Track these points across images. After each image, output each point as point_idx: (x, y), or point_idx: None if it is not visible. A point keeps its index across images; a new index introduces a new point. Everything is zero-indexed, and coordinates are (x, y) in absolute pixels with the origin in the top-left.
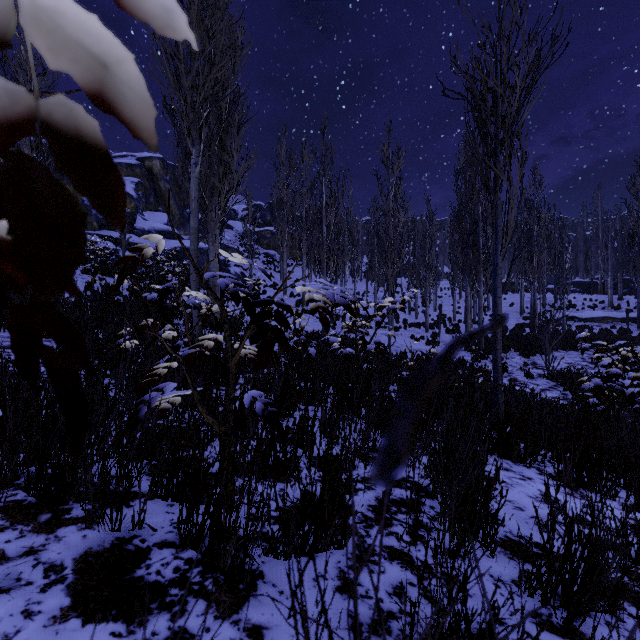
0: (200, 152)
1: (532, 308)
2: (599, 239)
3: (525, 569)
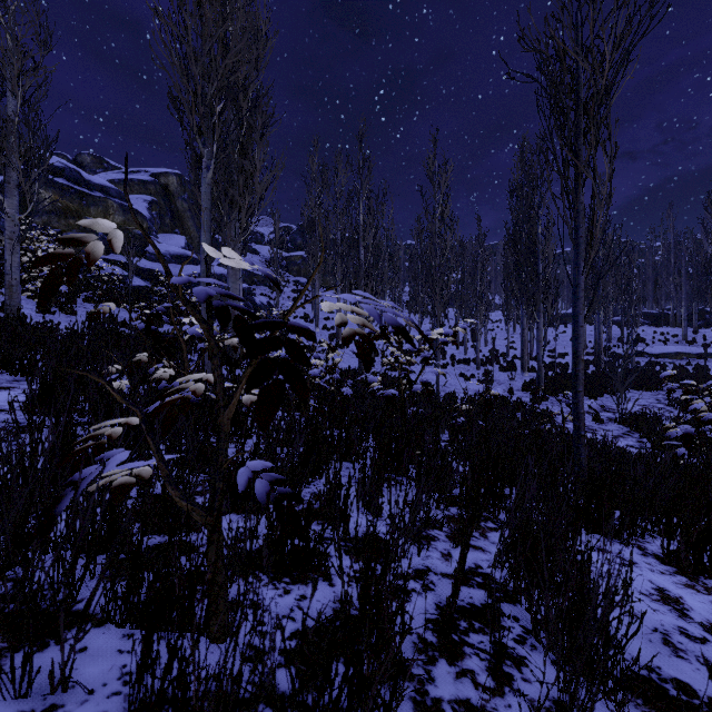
0: (213, 154)
1: (596, 342)
2: (671, 265)
3: None
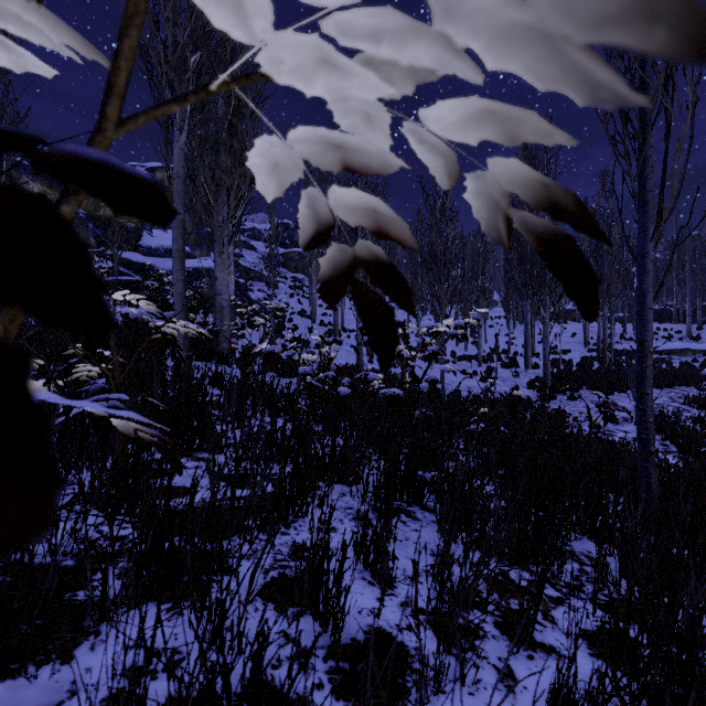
0: (186, 113)
1: (599, 339)
2: (674, 260)
3: None
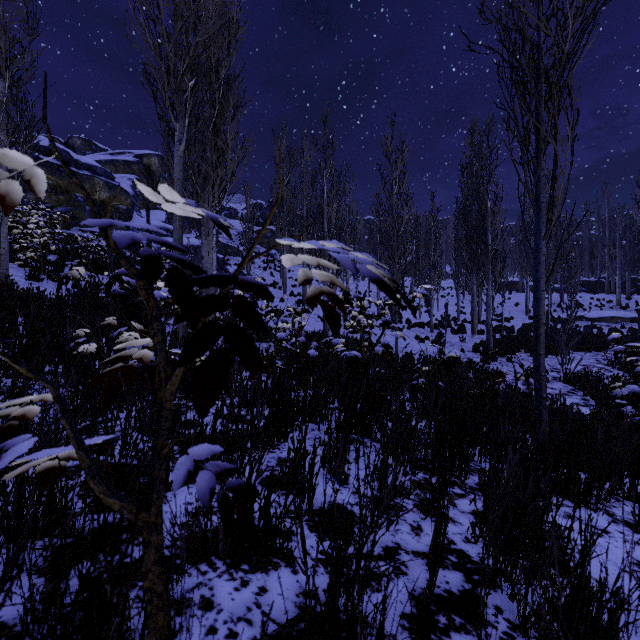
0: (185, 127)
1: None
2: (606, 237)
3: None
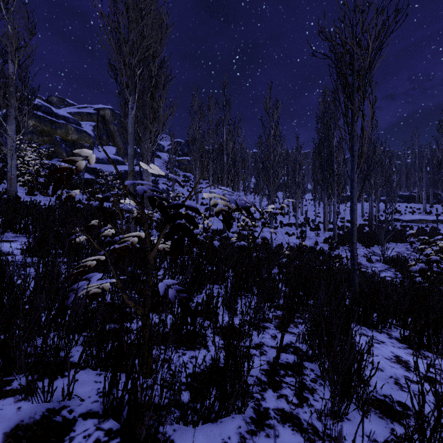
0: (135, 99)
1: (370, 213)
2: (416, 165)
3: (394, 428)
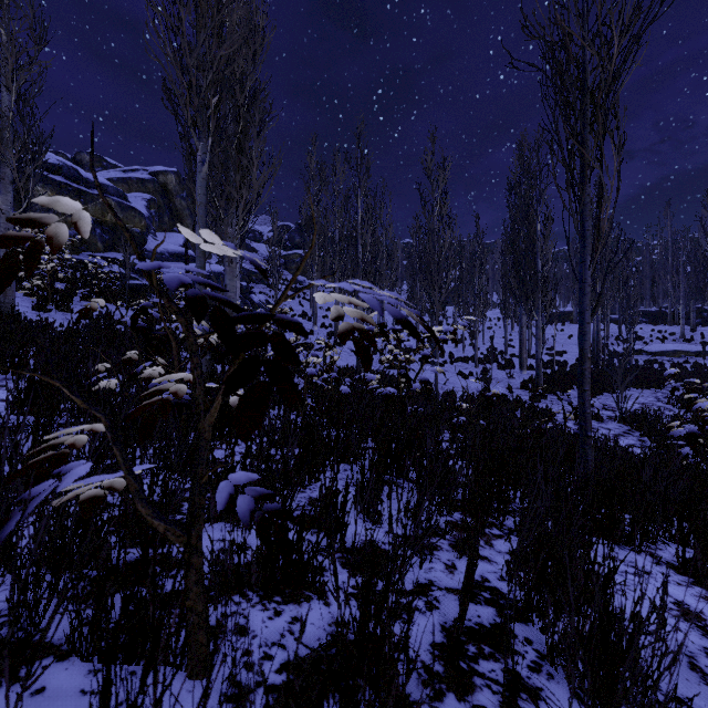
0: (208, 147)
1: (594, 340)
2: (668, 263)
3: None
